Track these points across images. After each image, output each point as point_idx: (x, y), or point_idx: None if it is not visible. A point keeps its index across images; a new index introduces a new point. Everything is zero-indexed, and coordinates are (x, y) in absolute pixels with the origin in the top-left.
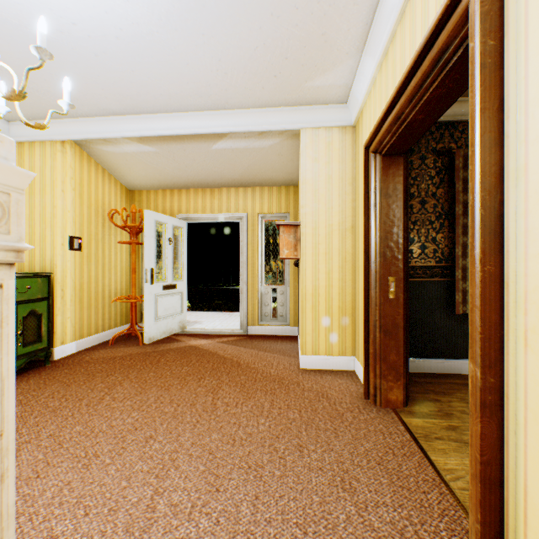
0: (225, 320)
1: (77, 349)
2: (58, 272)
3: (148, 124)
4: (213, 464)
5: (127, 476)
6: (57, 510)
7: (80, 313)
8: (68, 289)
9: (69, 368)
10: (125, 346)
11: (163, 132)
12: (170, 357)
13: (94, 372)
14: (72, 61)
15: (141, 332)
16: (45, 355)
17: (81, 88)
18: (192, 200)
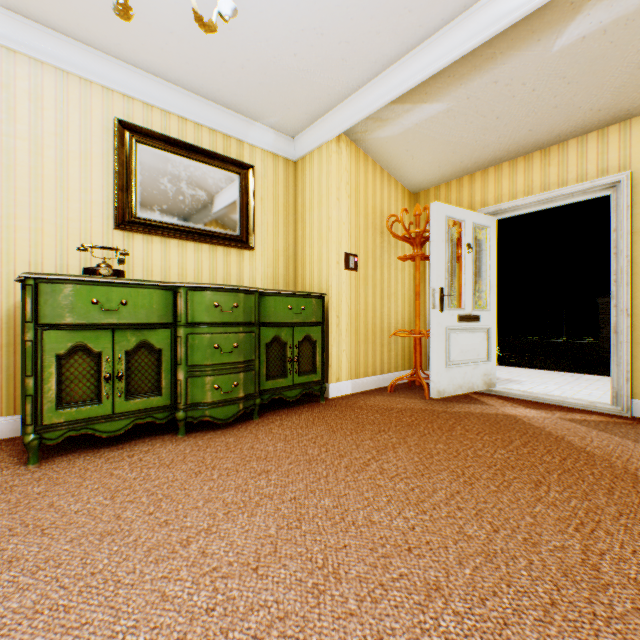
0: (565, 384)
1: (352, 389)
2: (332, 295)
3: (435, 52)
4: None
5: None
6: None
7: (355, 347)
8: (343, 316)
9: (339, 410)
10: (405, 397)
11: (459, 51)
12: (470, 426)
13: (364, 422)
14: None
15: (426, 382)
16: (318, 390)
17: (346, 35)
18: (504, 180)
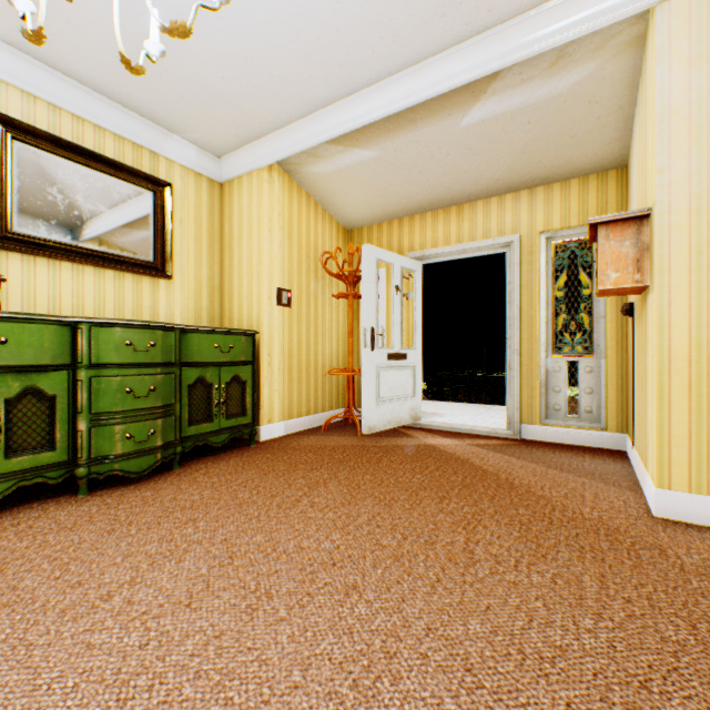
0: (478, 415)
1: (286, 431)
2: (264, 332)
3: (364, 105)
4: (475, 705)
5: (303, 659)
6: (187, 688)
7: (288, 387)
8: (275, 354)
9: (272, 453)
10: (339, 435)
11: (385, 111)
12: (395, 457)
13: (297, 462)
14: (264, 20)
15: (360, 419)
16: (248, 433)
17: (279, 72)
18: (428, 228)
